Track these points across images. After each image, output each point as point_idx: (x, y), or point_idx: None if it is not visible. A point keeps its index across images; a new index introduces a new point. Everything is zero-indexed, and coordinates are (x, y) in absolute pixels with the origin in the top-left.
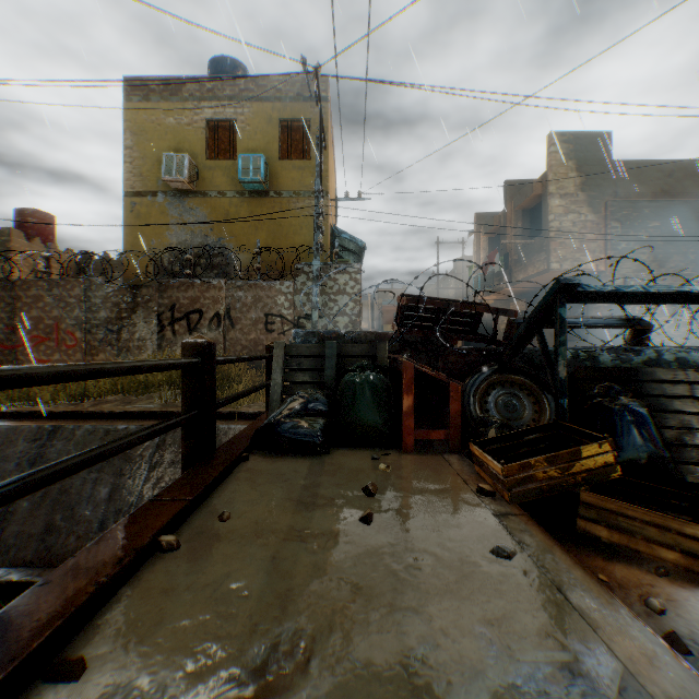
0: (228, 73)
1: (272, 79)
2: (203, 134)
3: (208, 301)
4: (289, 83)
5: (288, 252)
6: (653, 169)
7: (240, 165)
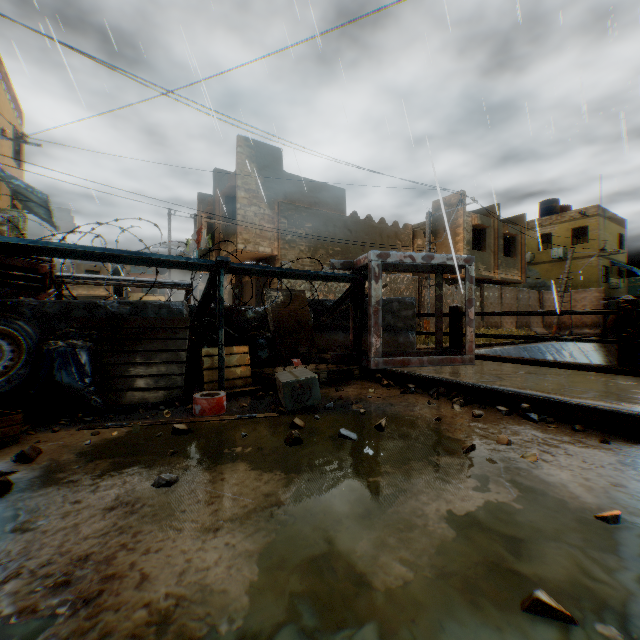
0: None
1: None
2: None
3: None
4: None
5: None
6: (311, 186)
7: None
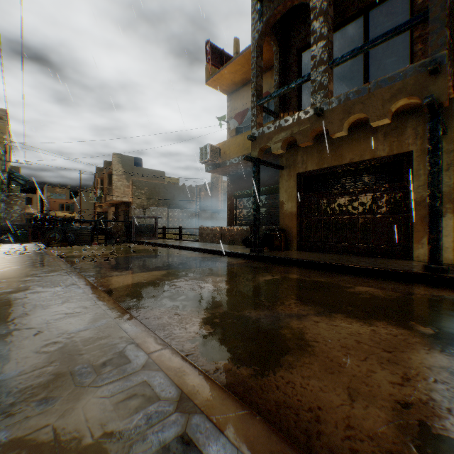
0: None
1: None
2: None
3: None
4: None
5: None
6: (148, 171)
7: None
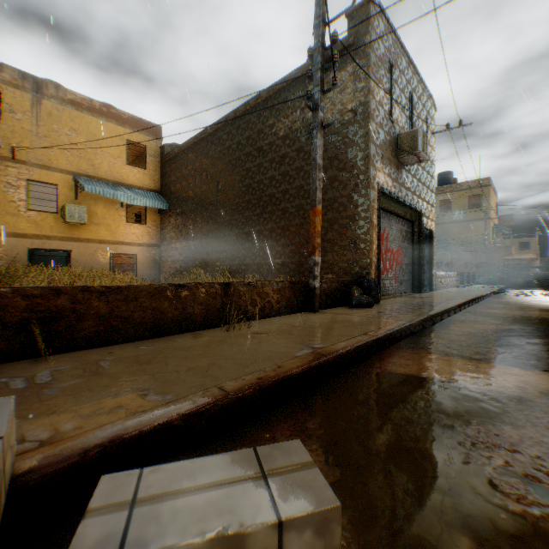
0: (445, 177)
1: (465, 182)
2: (438, 205)
3: (443, 259)
4: (472, 182)
5: (471, 240)
6: None
7: (453, 215)
